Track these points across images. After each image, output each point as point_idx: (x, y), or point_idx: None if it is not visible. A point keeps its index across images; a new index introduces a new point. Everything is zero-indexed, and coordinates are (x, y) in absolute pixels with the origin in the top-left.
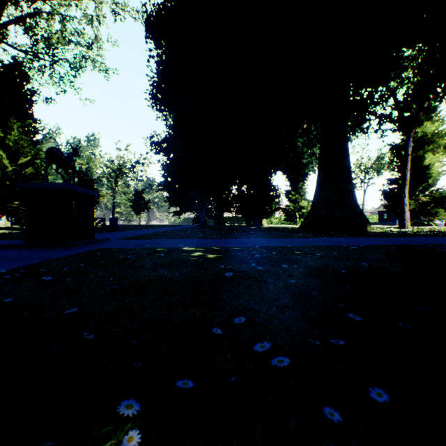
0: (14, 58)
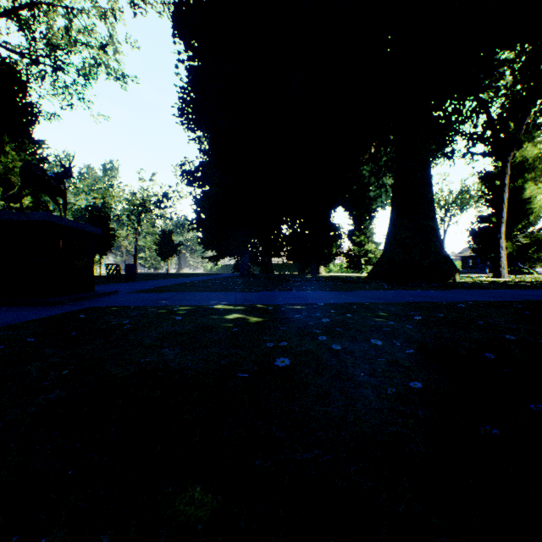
0: (7, 63)
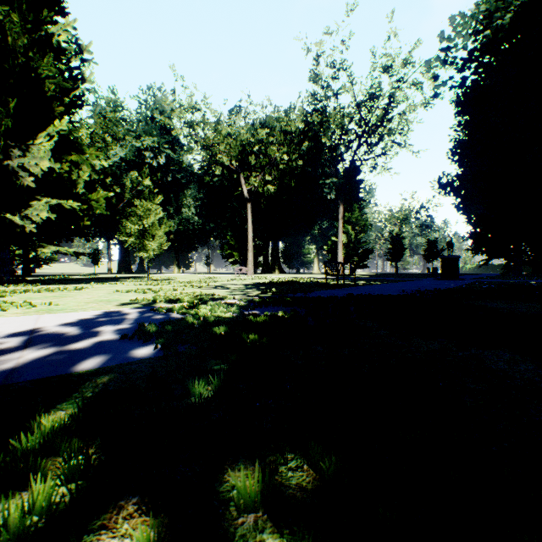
0: (352, 163)
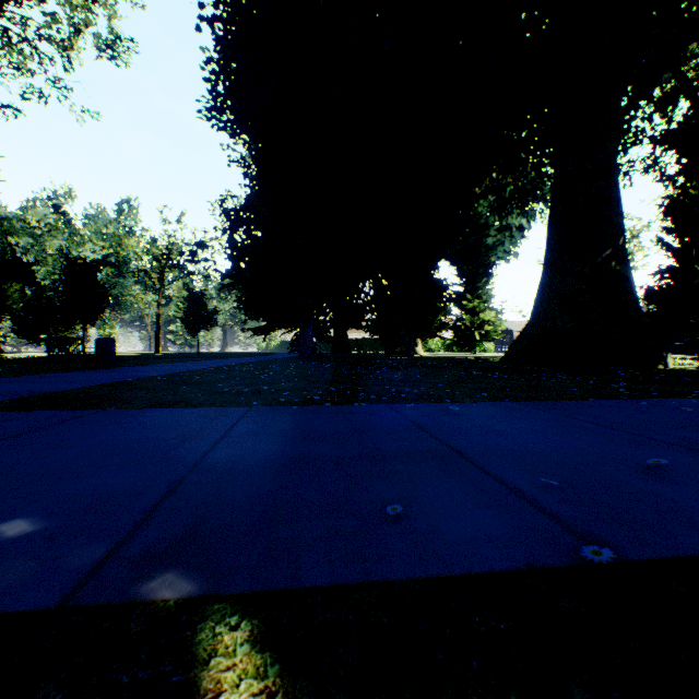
0: None
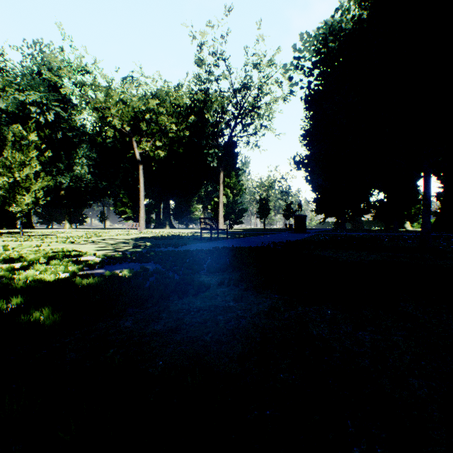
0: (231, 138)
